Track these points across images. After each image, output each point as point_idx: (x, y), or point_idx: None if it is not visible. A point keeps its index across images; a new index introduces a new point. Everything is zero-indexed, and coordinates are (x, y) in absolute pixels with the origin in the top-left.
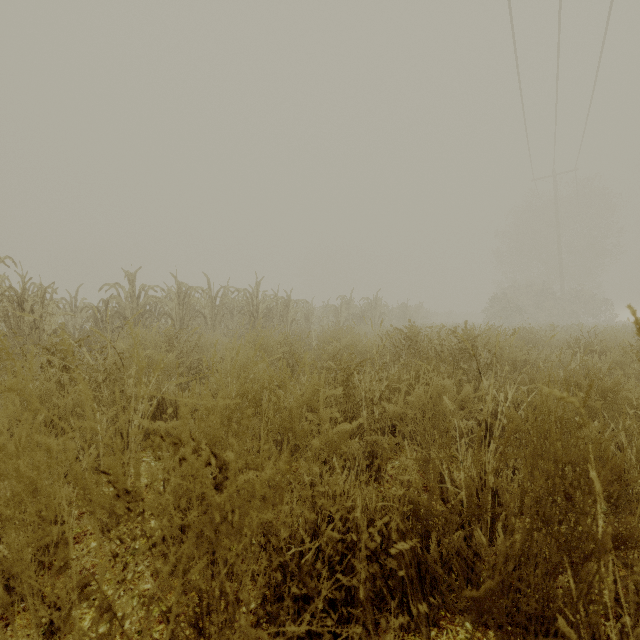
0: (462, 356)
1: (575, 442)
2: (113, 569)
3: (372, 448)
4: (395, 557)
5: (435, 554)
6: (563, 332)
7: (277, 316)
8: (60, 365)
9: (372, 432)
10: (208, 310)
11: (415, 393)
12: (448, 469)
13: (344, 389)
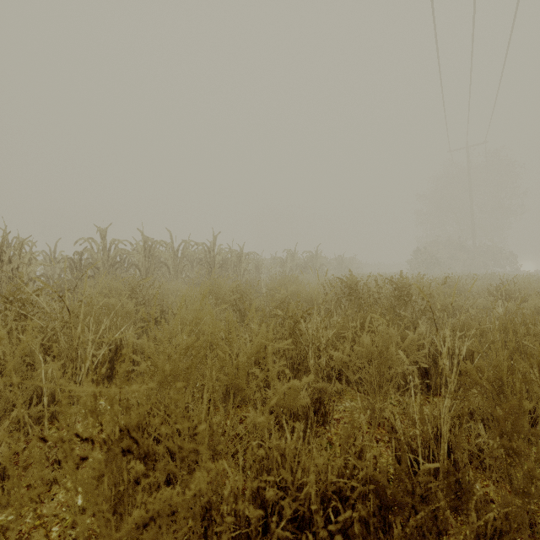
0: (398, 303)
1: (534, 397)
2: (49, 533)
3: (319, 395)
4: (353, 538)
5: (399, 536)
6: (479, 280)
7: (231, 266)
8: (12, 314)
9: (319, 378)
10: (171, 261)
11: (361, 341)
12: (400, 423)
13: (291, 336)
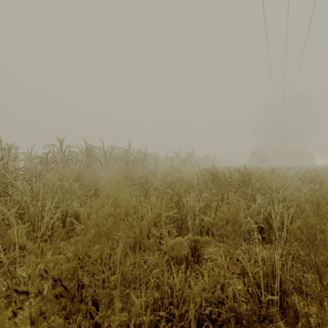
0: (243, 184)
1: None
2: None
3: (195, 244)
4: None
5: None
6: (292, 170)
7: (140, 162)
8: None
9: (194, 233)
10: (103, 158)
11: (221, 209)
12: (248, 264)
13: (177, 206)
